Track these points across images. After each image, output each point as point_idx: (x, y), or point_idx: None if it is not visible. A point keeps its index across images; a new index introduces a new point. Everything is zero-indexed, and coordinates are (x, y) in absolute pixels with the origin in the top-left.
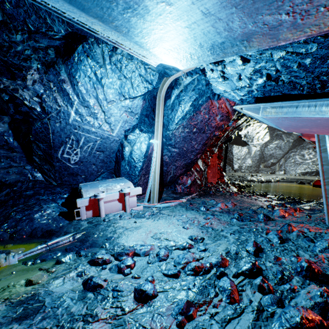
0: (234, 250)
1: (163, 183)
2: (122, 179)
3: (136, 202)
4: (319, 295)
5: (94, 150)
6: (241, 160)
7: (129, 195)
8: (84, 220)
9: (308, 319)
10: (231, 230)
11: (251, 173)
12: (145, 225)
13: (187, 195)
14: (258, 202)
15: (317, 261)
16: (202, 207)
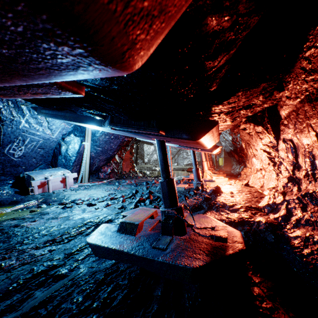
0: (128, 193)
1: (89, 172)
2: (59, 168)
3: (73, 182)
4: (147, 195)
5: (36, 148)
6: (150, 155)
7: (68, 178)
8: (37, 194)
9: (141, 198)
10: (129, 189)
11: (157, 165)
12: (83, 192)
13: (108, 179)
14: (150, 180)
15: (154, 191)
16: (116, 183)
